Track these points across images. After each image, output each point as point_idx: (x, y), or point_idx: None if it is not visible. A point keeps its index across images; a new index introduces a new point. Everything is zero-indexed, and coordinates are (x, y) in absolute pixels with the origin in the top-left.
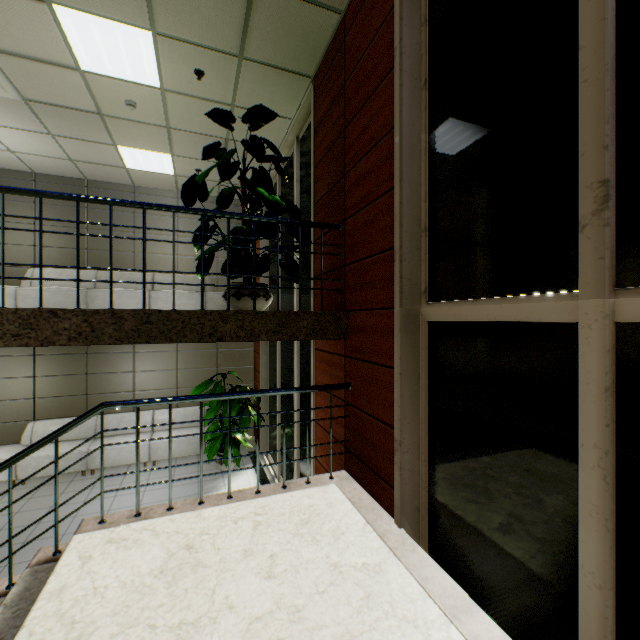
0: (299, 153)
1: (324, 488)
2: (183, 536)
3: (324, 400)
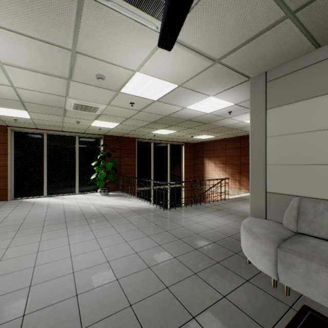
0: (78, 140)
1: None
2: None
3: None
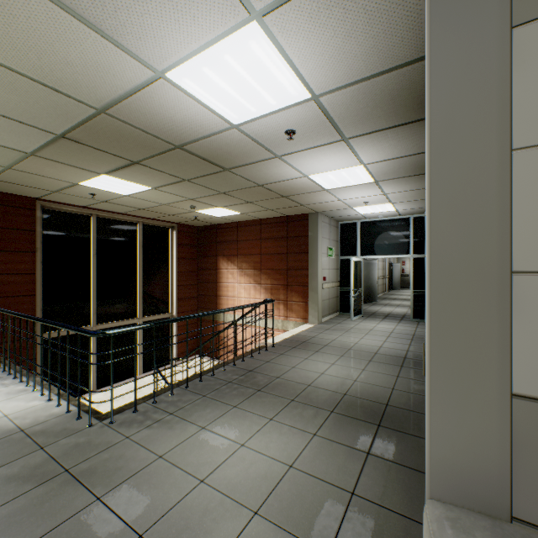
0: None
1: None
2: None
3: None
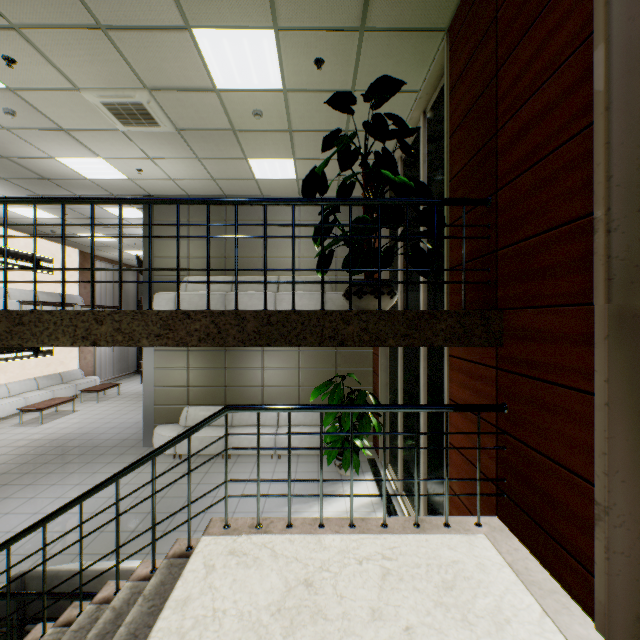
0: (426, 129)
1: (470, 538)
2: (302, 566)
3: (463, 420)
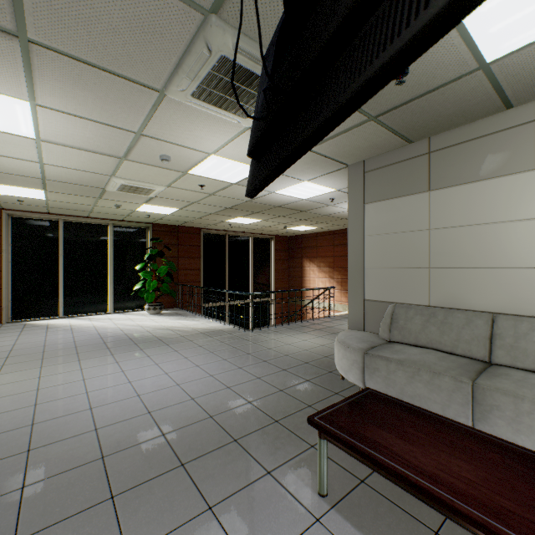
0: (113, 231)
1: None
2: None
3: None
